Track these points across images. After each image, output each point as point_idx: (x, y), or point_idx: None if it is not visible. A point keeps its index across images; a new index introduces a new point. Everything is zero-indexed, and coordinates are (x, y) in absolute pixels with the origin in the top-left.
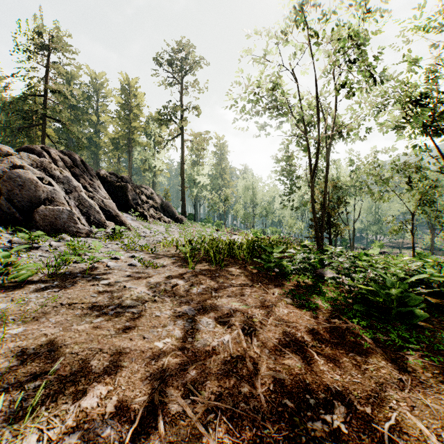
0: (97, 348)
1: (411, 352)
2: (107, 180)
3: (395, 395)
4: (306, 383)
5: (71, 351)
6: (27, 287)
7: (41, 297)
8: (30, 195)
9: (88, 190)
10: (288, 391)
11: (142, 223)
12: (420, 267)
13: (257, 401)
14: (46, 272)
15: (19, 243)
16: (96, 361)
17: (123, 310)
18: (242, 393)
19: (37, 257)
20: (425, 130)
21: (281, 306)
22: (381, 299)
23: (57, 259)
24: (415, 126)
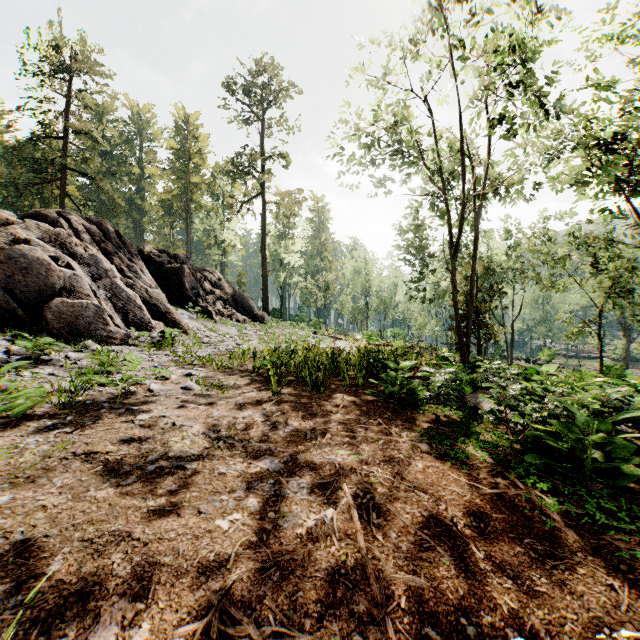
0: (124, 531)
1: (622, 538)
2: (154, 261)
3: (605, 615)
4: (459, 596)
5: (83, 536)
6: (25, 425)
7: (44, 443)
8: (40, 283)
9: (126, 275)
10: (431, 610)
11: (205, 322)
12: (624, 395)
13: (381, 629)
14: (57, 401)
15: (20, 354)
16: (120, 554)
17: (168, 464)
18: (355, 614)
19: (46, 376)
20: (619, 186)
21: (413, 456)
22: (566, 444)
23: (74, 380)
24: (603, 181)
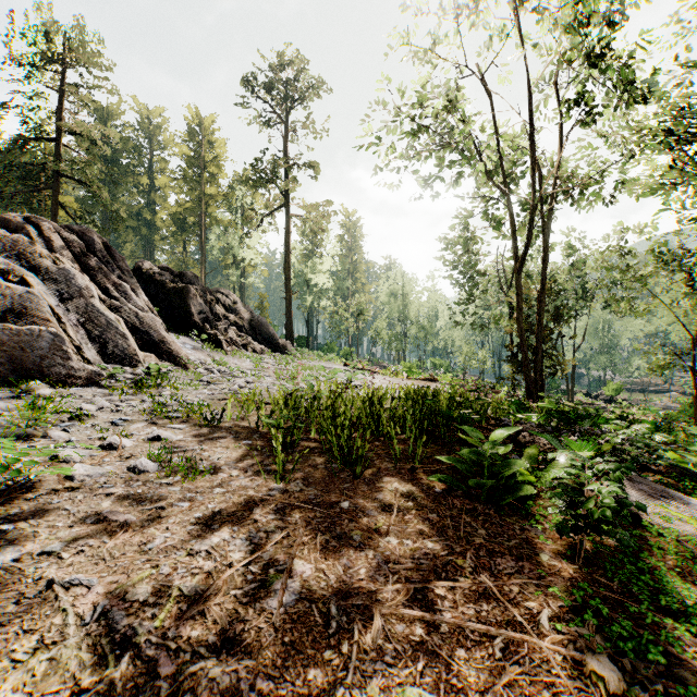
0: None
1: None
2: (154, 279)
3: None
4: None
5: None
6: None
7: None
8: None
9: (111, 295)
10: None
11: (213, 353)
12: None
13: None
14: None
15: None
16: None
17: None
18: None
19: None
20: None
21: None
22: None
23: None
24: None
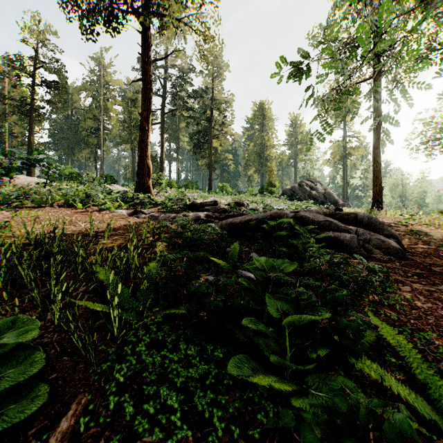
0: None
1: None
2: None
3: None
4: None
5: None
6: None
7: None
8: (333, 199)
9: None
10: None
11: None
12: None
13: None
14: None
15: None
16: None
17: None
18: None
19: None
20: None
21: None
22: None
23: None
24: None
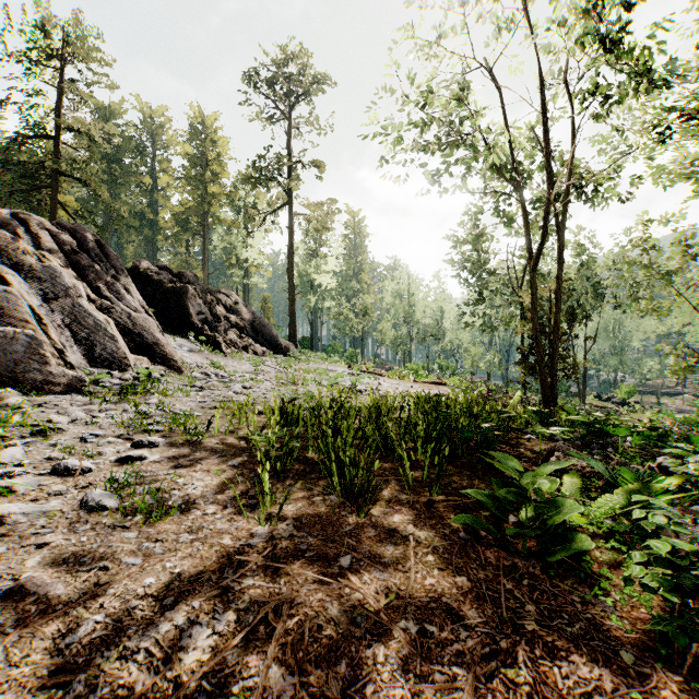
0: None
1: None
2: (151, 279)
3: None
4: None
5: None
6: None
7: None
8: None
9: (102, 295)
10: None
11: (211, 356)
12: None
13: None
14: None
15: None
16: None
17: None
18: None
19: None
20: None
21: None
22: None
23: None
24: None
